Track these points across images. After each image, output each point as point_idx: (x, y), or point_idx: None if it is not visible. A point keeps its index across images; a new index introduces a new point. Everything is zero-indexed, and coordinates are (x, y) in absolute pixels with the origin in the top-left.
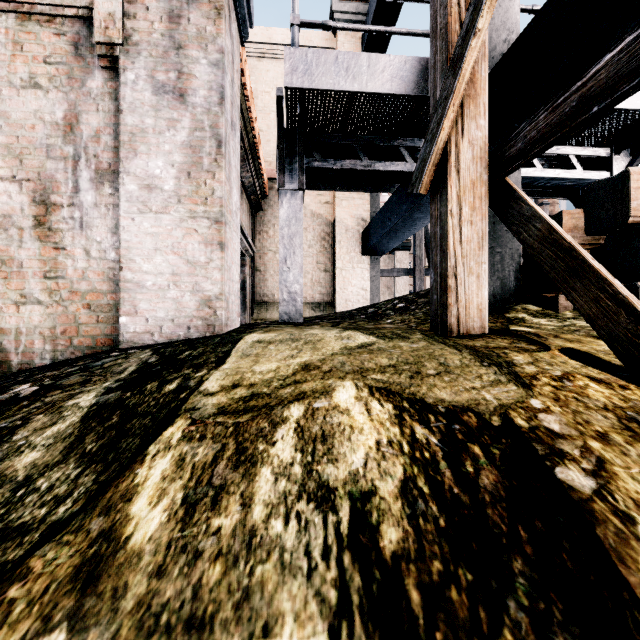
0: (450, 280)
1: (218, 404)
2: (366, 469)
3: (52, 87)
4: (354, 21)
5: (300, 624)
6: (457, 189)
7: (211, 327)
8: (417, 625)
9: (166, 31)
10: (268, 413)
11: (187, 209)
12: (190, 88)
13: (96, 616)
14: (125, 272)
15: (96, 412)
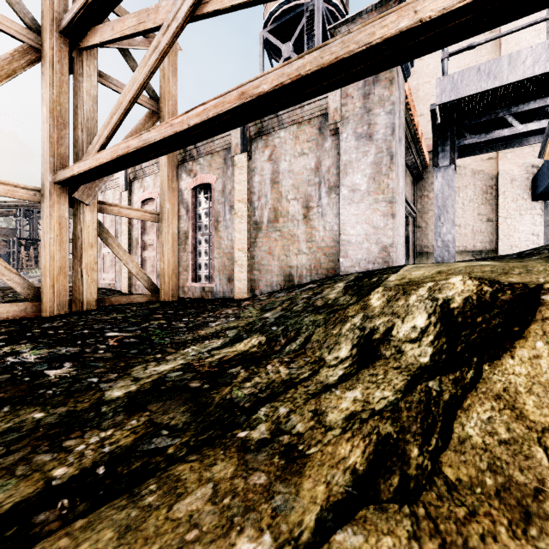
0: None
1: (395, 283)
2: (453, 295)
3: (310, 152)
4: None
5: (420, 313)
6: None
7: (387, 263)
8: (453, 315)
9: (362, 105)
10: (417, 285)
11: (373, 198)
12: (375, 131)
13: (369, 312)
14: (342, 236)
15: (347, 287)
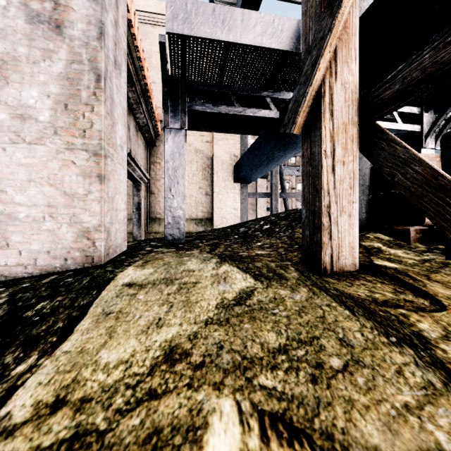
0: (324, 219)
1: None
2: None
3: None
4: (228, 3)
5: None
6: (331, 130)
7: (89, 258)
8: None
9: None
10: None
11: (64, 141)
12: (67, 20)
13: None
14: None
15: None
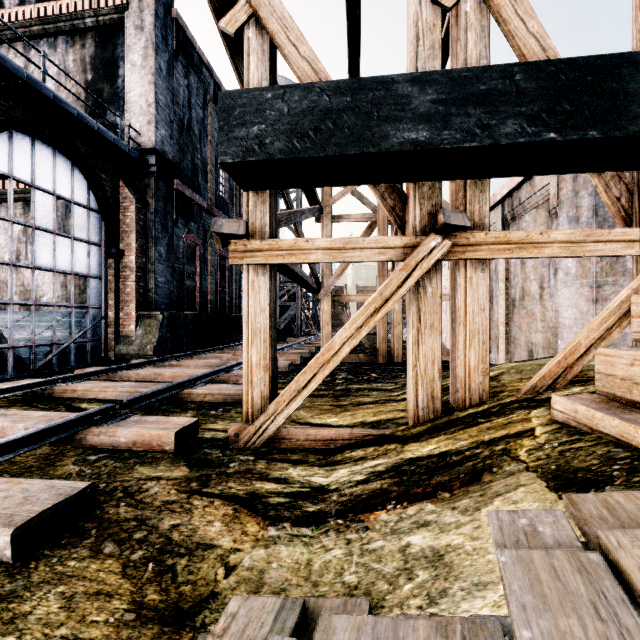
0: None
1: None
2: None
3: None
4: None
5: None
6: (635, 265)
7: None
8: None
9: (572, 188)
10: None
11: (579, 282)
12: (580, 214)
13: None
14: (559, 318)
15: None
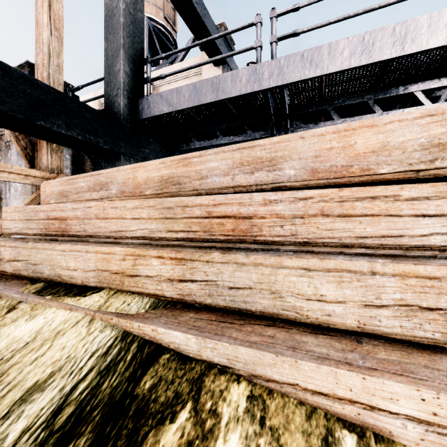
0: None
1: None
2: None
3: (2, 159)
4: None
5: None
6: (36, 190)
7: None
8: None
9: None
10: None
11: (24, 197)
12: None
13: None
14: None
15: None
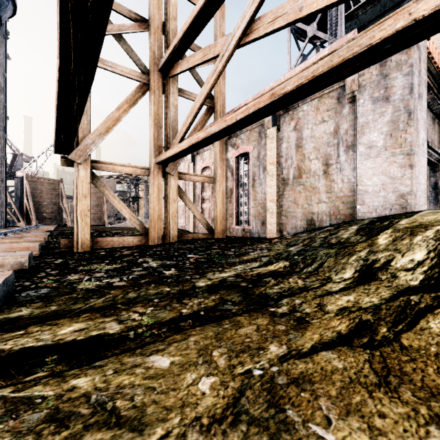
0: None
1: (404, 226)
2: None
3: (329, 119)
4: None
5: (421, 250)
6: None
7: (404, 209)
8: None
9: (378, 72)
10: (425, 228)
11: (390, 152)
12: (391, 93)
13: (374, 248)
14: (358, 186)
15: (360, 229)
